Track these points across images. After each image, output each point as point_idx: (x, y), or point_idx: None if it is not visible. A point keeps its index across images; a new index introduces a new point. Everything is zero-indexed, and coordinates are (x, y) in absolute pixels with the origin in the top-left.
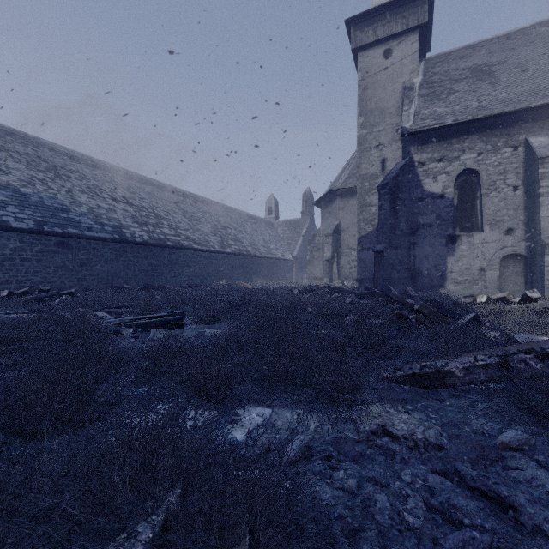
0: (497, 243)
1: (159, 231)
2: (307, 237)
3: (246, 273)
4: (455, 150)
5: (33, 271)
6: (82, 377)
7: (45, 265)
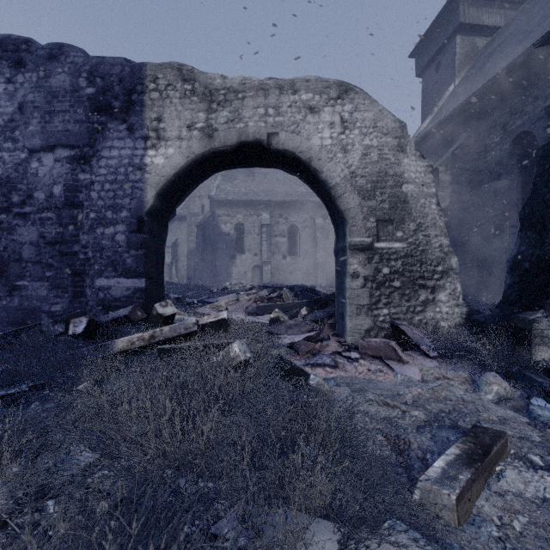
0: (251, 260)
1: None
2: None
3: None
4: (234, 212)
5: None
6: None
7: None
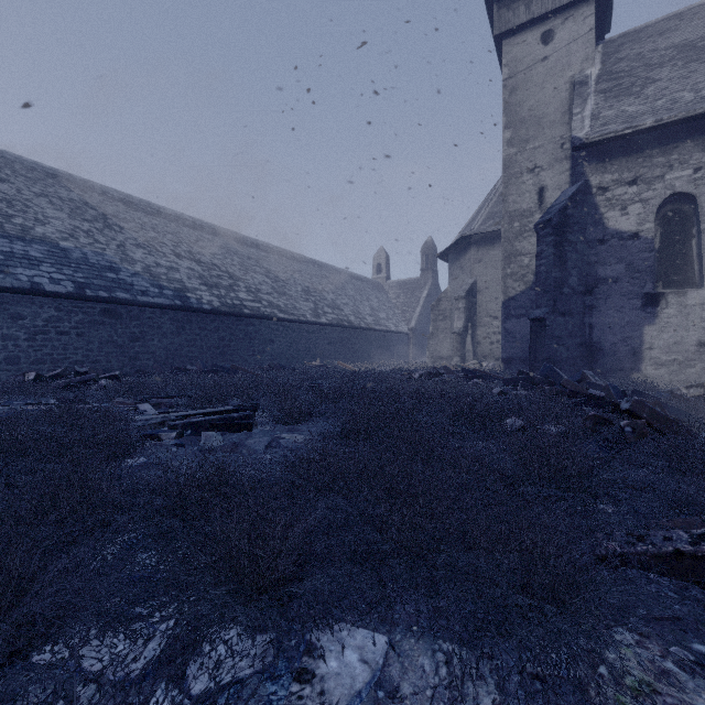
0: None
1: (234, 295)
2: (429, 302)
3: (347, 350)
4: (656, 166)
5: (72, 348)
6: (8, 554)
7: (87, 340)
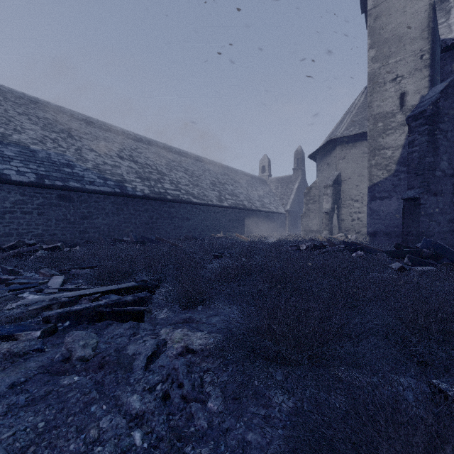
0: None
1: (161, 185)
2: (299, 191)
3: (242, 225)
4: None
5: (34, 224)
6: None
7: (46, 218)
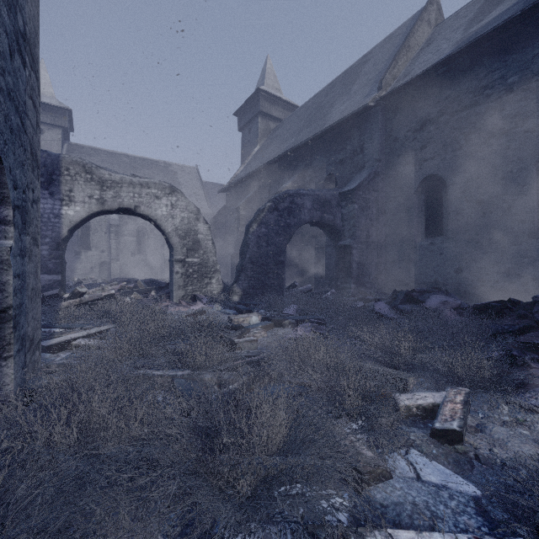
0: (99, 256)
1: None
2: None
3: None
4: None
5: None
6: None
7: None
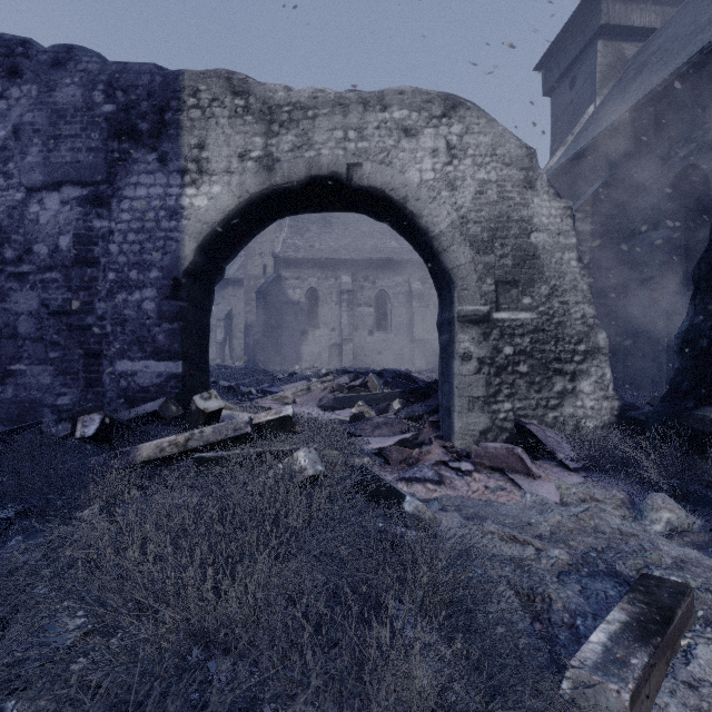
0: (328, 336)
1: None
2: None
3: None
4: (306, 274)
5: None
6: None
7: None
